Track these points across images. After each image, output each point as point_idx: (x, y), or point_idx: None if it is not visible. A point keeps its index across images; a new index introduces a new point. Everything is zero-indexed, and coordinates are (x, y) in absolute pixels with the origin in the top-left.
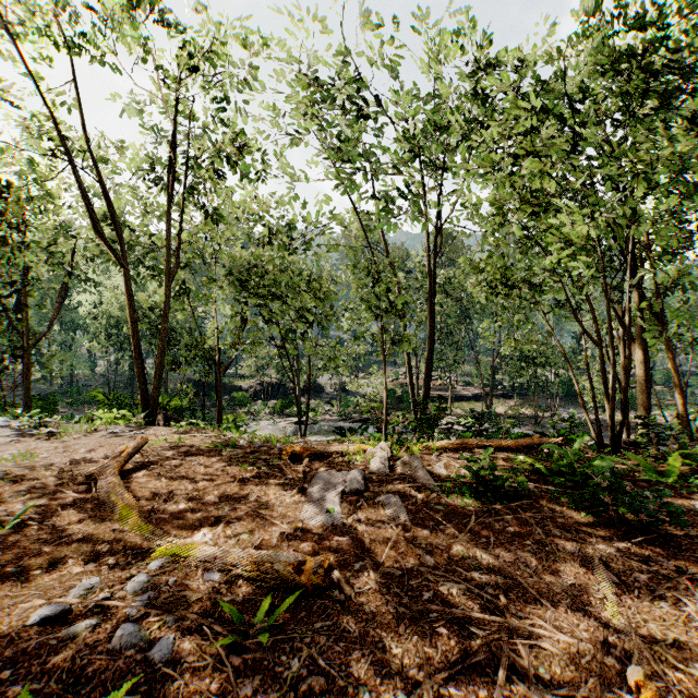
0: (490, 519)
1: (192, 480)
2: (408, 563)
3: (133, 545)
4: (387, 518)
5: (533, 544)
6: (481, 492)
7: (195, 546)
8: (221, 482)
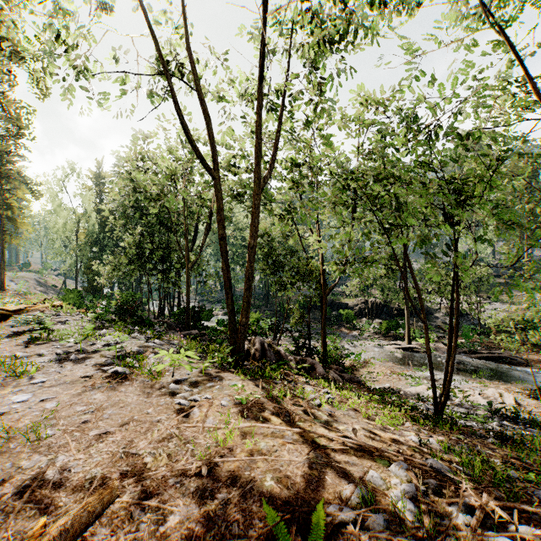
0: None
1: None
2: None
3: None
4: None
5: None
6: None
7: None
8: None
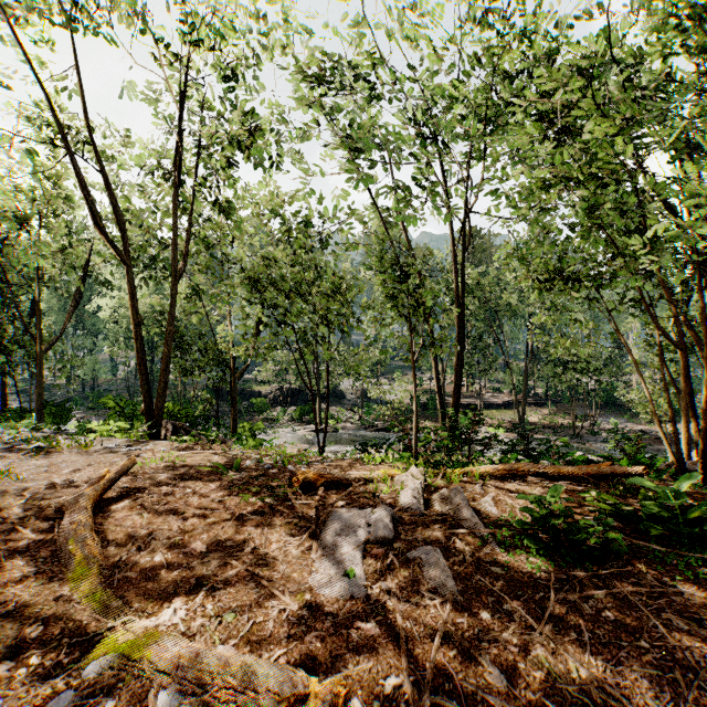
0: (574, 596)
1: (180, 516)
2: (466, 681)
3: (75, 628)
4: (427, 588)
5: (653, 648)
6: (549, 544)
7: (155, 638)
8: (215, 520)
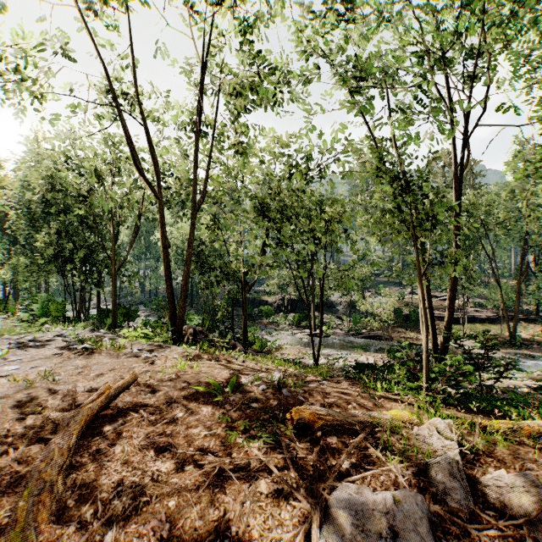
0: None
1: (160, 454)
2: None
3: None
4: None
5: None
6: None
7: None
8: (192, 470)
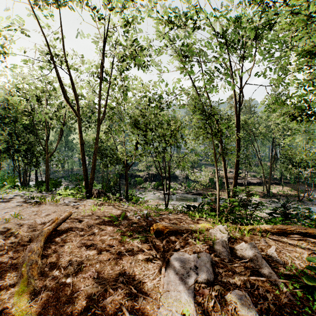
0: None
1: (88, 248)
2: None
3: None
4: None
5: None
6: None
7: None
8: (105, 253)
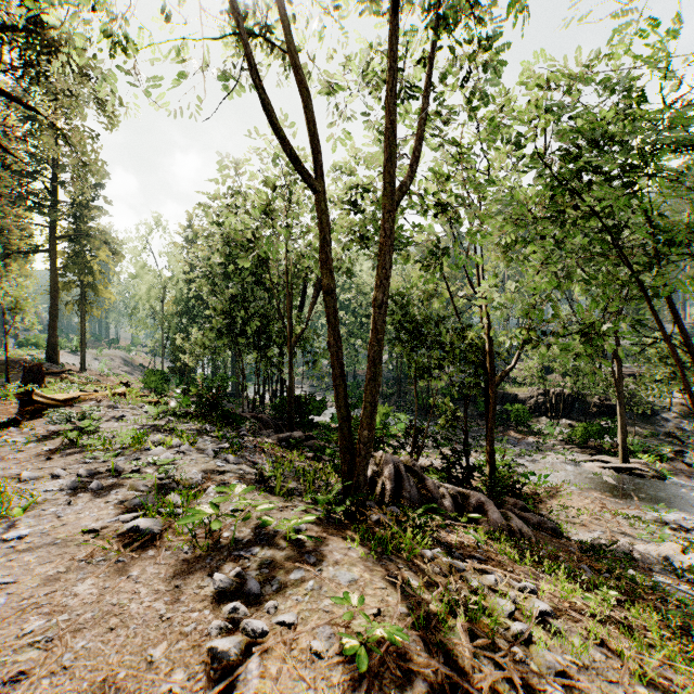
0: None
1: None
2: None
3: None
4: None
5: None
6: None
7: None
8: None
